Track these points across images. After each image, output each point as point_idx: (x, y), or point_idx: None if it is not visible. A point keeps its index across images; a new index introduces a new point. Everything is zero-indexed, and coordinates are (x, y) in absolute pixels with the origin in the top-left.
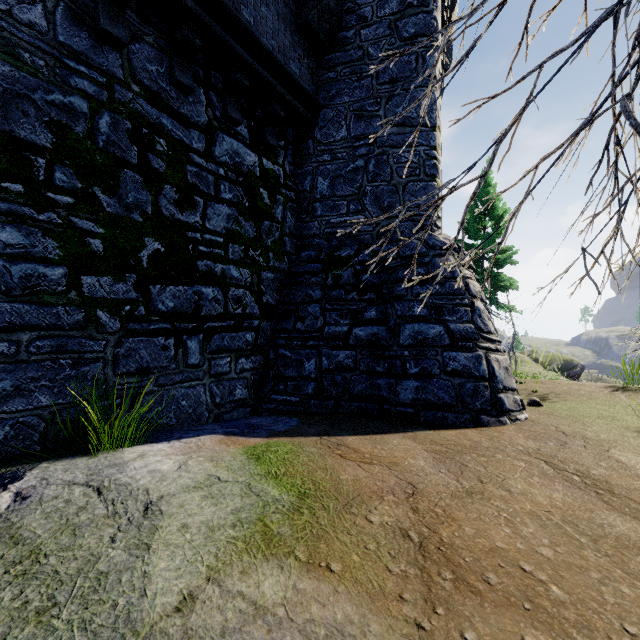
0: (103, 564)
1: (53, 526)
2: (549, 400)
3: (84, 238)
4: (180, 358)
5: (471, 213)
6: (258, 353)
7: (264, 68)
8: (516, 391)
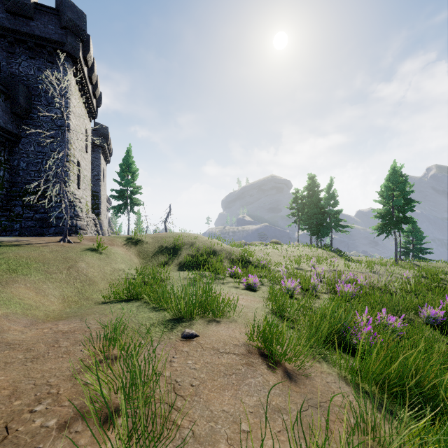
0: None
1: None
2: None
3: None
4: None
5: (121, 168)
6: None
7: None
8: (87, 231)
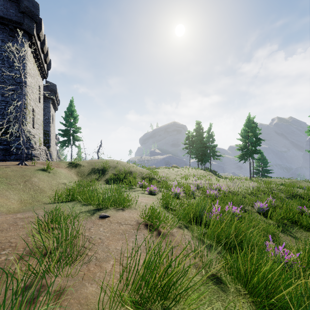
0: None
1: None
2: None
3: None
4: None
5: (66, 114)
6: None
7: None
8: (39, 158)
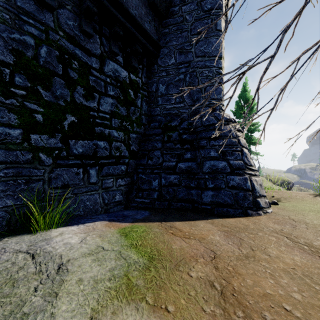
0: (27, 307)
1: (1, 280)
2: (281, 201)
3: (32, 114)
4: (86, 179)
5: (237, 105)
6: (128, 176)
7: (131, 25)
8: (265, 197)
